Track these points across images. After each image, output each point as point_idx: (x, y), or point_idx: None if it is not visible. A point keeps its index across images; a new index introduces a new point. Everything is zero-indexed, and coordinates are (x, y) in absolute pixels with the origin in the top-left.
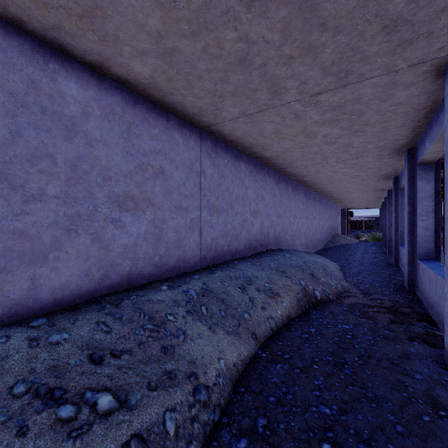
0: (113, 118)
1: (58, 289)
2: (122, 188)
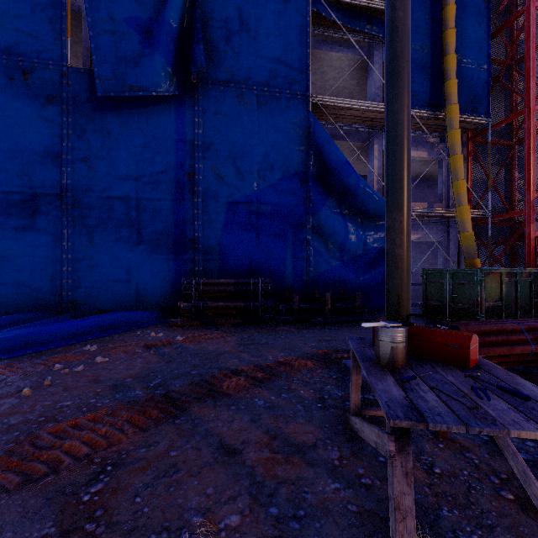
0: (429, 248)
1: (421, 280)
2: (431, 262)
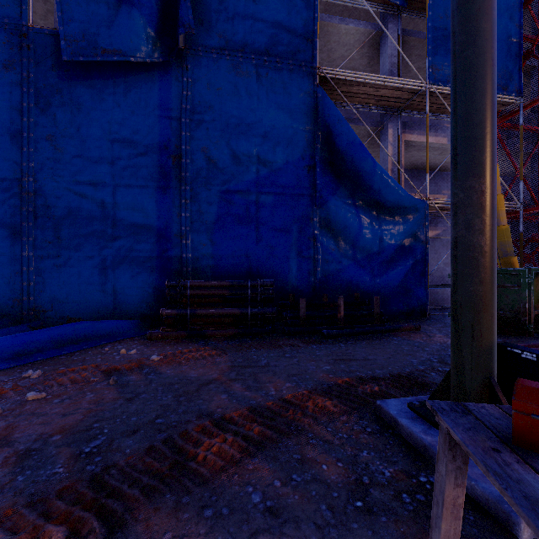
0: (444, 246)
1: (435, 281)
2: (445, 261)
